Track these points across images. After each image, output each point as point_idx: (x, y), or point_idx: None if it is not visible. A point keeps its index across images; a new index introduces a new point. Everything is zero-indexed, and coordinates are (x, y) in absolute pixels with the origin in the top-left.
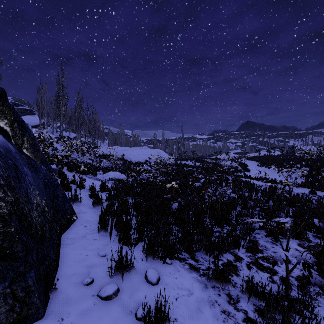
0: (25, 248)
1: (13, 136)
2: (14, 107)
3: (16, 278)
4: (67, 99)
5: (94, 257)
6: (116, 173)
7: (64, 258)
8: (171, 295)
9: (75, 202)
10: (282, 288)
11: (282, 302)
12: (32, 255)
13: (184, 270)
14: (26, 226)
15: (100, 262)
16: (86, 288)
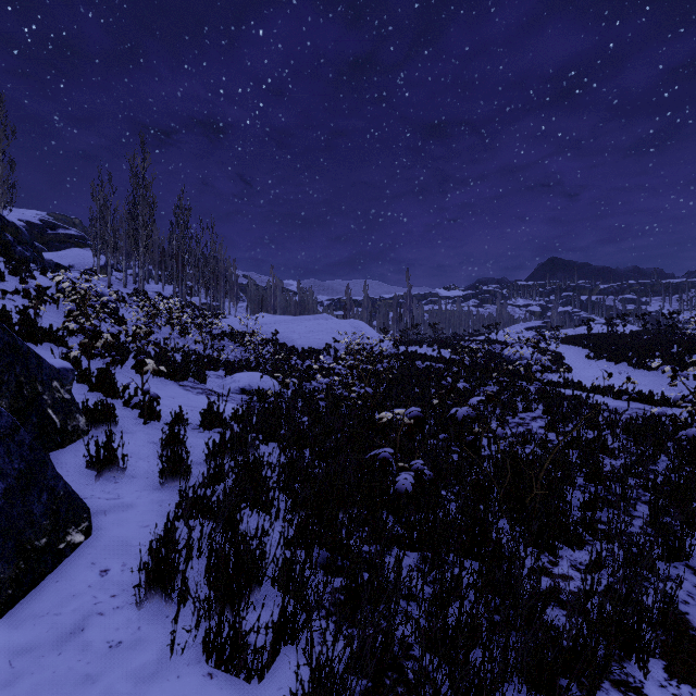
0: None
1: None
2: (48, 231)
3: None
4: (153, 209)
5: None
6: (254, 375)
7: None
8: None
9: (109, 469)
10: None
11: None
12: None
13: None
14: None
15: None
16: None
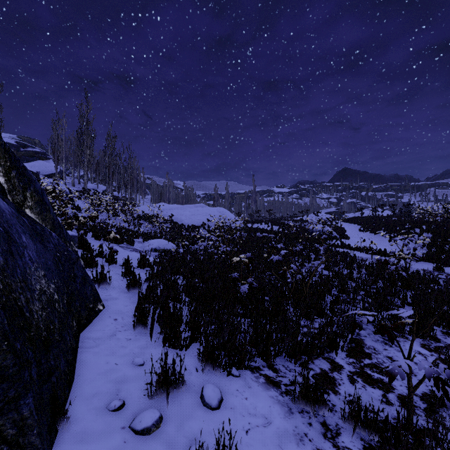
0: (18, 361)
1: (10, 190)
2: (21, 149)
3: (4, 407)
4: (93, 138)
5: (126, 367)
6: (161, 241)
7: (82, 369)
8: (240, 426)
9: (102, 283)
10: (404, 416)
11: (403, 436)
12: (29, 371)
13: (257, 385)
14: (21, 326)
15: (135, 374)
16: (114, 416)
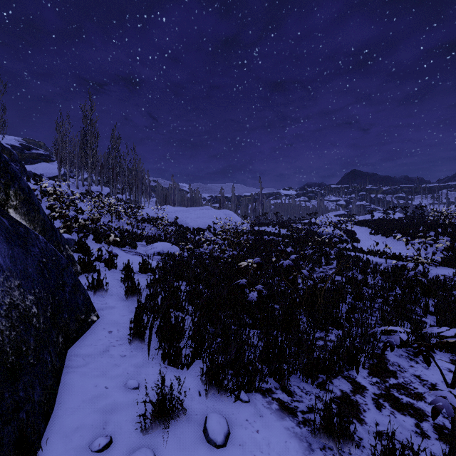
0: None
1: None
2: (25, 151)
3: None
4: (97, 139)
5: (118, 391)
6: (165, 244)
7: (65, 394)
8: None
9: (99, 290)
10: None
11: None
12: None
13: (270, 413)
14: None
15: (127, 401)
16: None
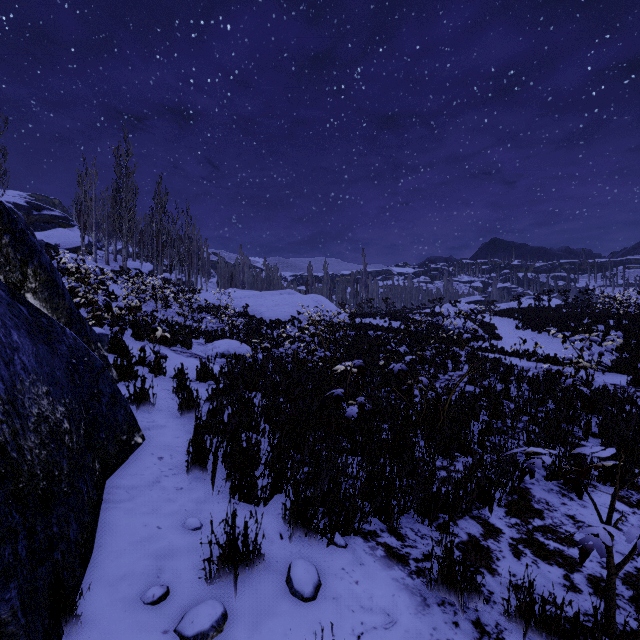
0: None
1: (0, 264)
2: (33, 212)
3: None
4: (135, 195)
5: (174, 532)
6: (231, 343)
7: (105, 535)
8: (347, 628)
9: (143, 404)
10: (605, 614)
11: None
12: (14, 545)
13: (373, 560)
14: (1, 474)
15: (187, 544)
16: (151, 613)
